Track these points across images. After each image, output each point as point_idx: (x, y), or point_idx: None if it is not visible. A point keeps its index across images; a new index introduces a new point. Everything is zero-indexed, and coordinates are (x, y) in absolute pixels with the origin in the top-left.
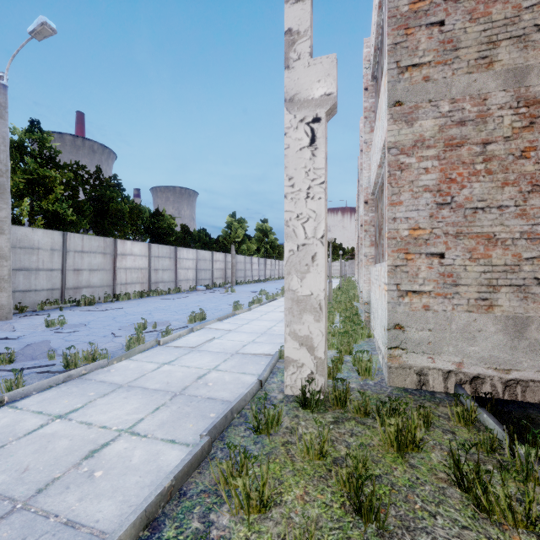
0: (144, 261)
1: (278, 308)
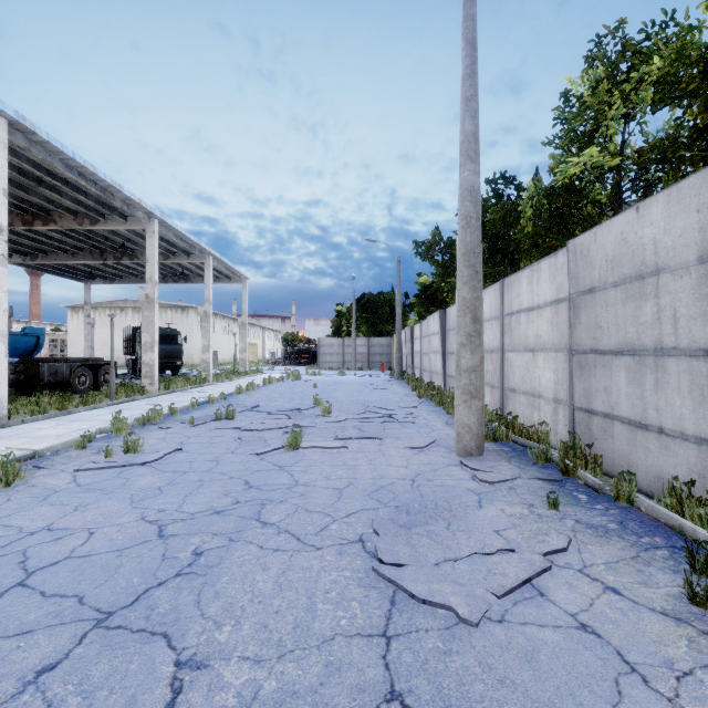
0: None
1: None
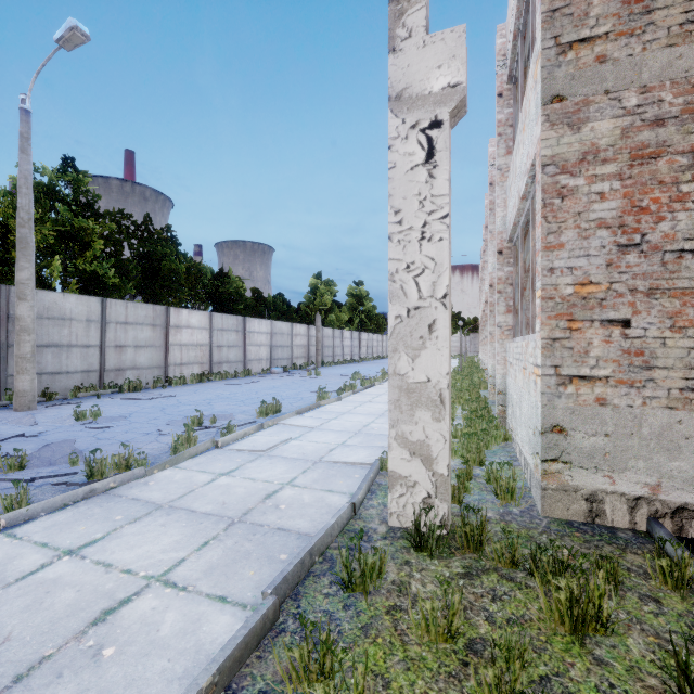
0: (204, 335)
1: (378, 397)
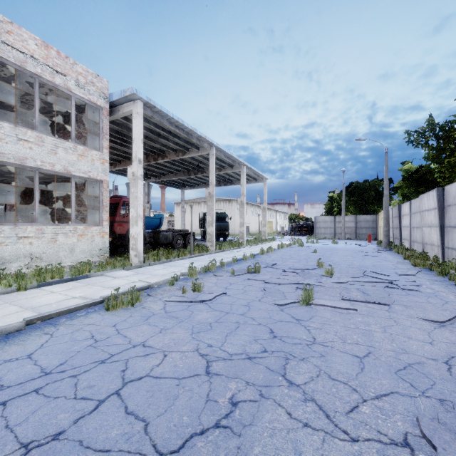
0: None
1: None
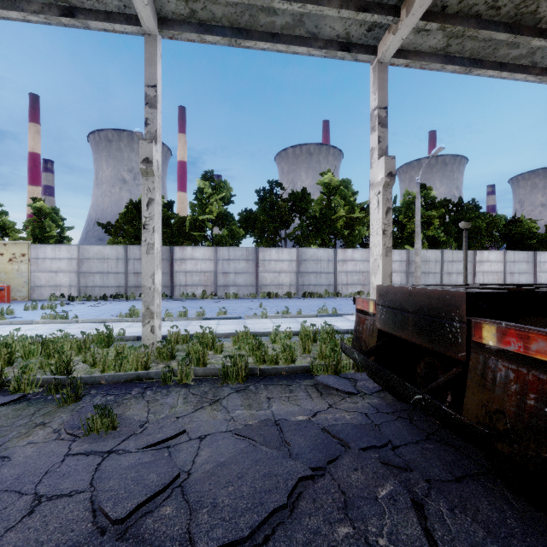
0: (499, 266)
1: None
